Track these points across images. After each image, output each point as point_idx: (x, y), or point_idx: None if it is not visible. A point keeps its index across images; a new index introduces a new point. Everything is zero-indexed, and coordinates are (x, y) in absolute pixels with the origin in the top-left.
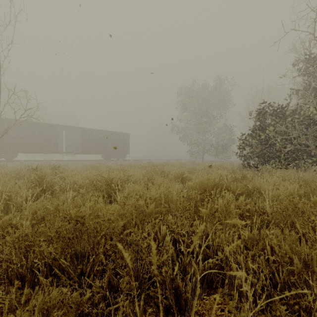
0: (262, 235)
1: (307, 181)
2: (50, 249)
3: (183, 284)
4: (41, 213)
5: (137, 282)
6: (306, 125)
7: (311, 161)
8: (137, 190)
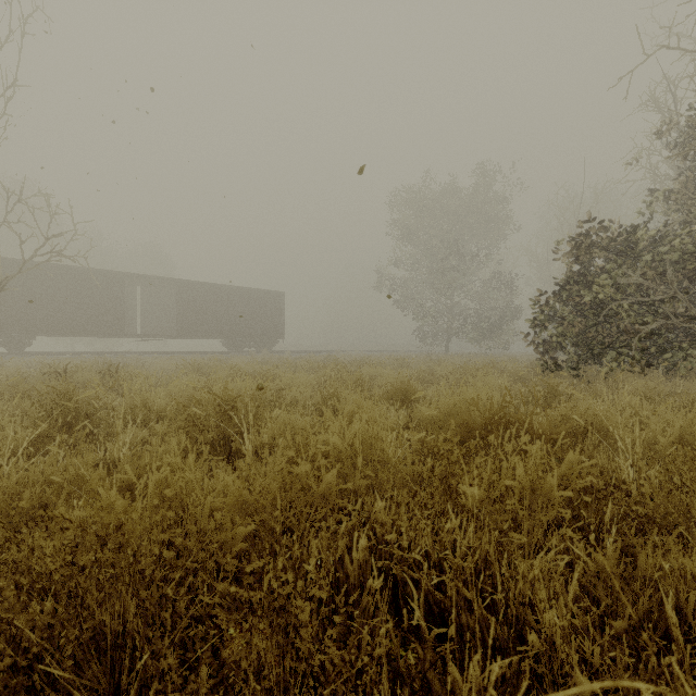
0: (642, 568)
1: None
2: (19, 626)
3: None
4: (33, 497)
5: None
6: (691, 272)
7: None
8: (296, 427)
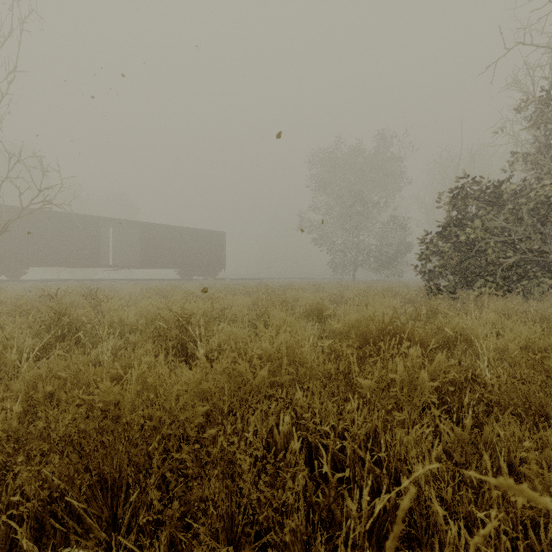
0: (487, 436)
1: (549, 318)
2: (47, 473)
3: (329, 549)
4: (45, 387)
5: (232, 541)
6: (542, 217)
7: (551, 282)
8: (236, 337)
